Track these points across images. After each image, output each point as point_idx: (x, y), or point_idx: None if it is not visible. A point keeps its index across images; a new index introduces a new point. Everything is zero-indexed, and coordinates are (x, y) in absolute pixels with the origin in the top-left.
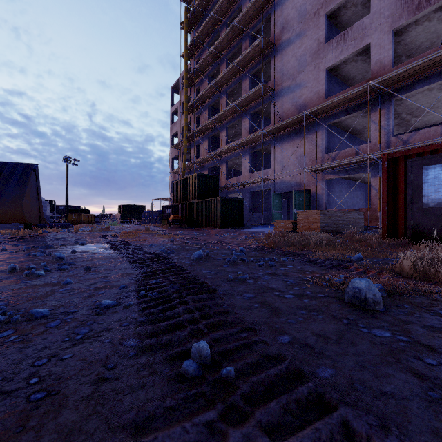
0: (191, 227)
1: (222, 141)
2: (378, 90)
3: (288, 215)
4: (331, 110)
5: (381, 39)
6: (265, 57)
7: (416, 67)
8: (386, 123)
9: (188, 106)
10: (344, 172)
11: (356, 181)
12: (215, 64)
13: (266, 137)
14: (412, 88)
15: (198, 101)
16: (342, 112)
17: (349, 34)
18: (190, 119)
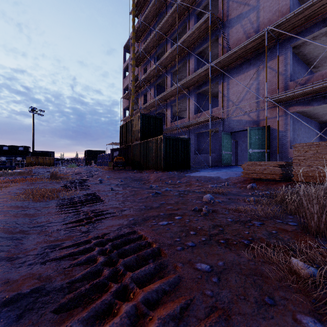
0: (135, 169)
1: (166, 86)
2: None
3: (236, 157)
4: (301, 23)
5: None
6: None
7: None
8: None
9: (135, 58)
10: (321, 100)
11: (312, 120)
12: (160, 15)
13: (213, 75)
14: None
15: (145, 51)
16: (316, 24)
17: None
18: (139, 71)
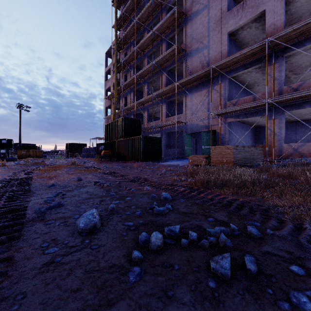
0: (119, 160)
1: (144, 93)
2: (273, 47)
3: (196, 151)
4: (232, 65)
5: (275, 5)
6: (178, 26)
7: (308, 24)
8: (279, 74)
9: (117, 66)
10: (243, 115)
11: (247, 125)
12: (138, 33)
13: (179, 89)
14: (302, 44)
15: (125, 61)
16: (241, 67)
17: (247, 3)
18: (120, 77)
